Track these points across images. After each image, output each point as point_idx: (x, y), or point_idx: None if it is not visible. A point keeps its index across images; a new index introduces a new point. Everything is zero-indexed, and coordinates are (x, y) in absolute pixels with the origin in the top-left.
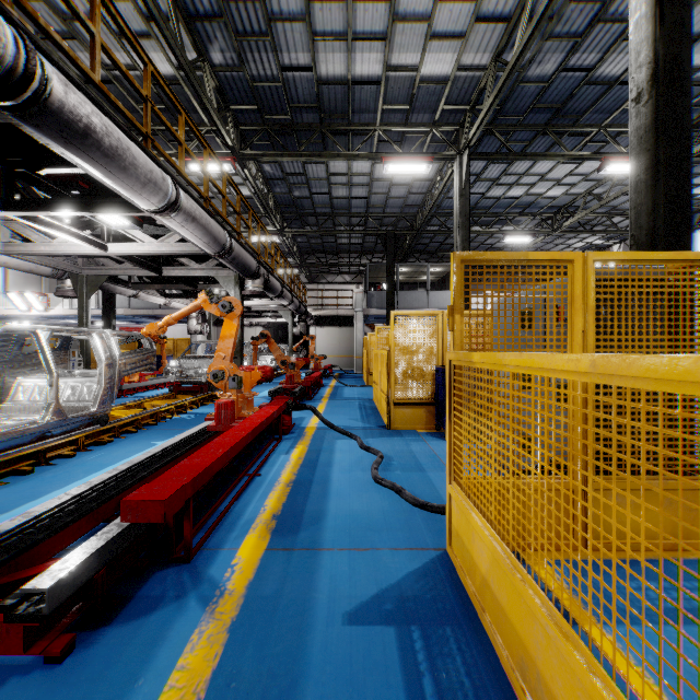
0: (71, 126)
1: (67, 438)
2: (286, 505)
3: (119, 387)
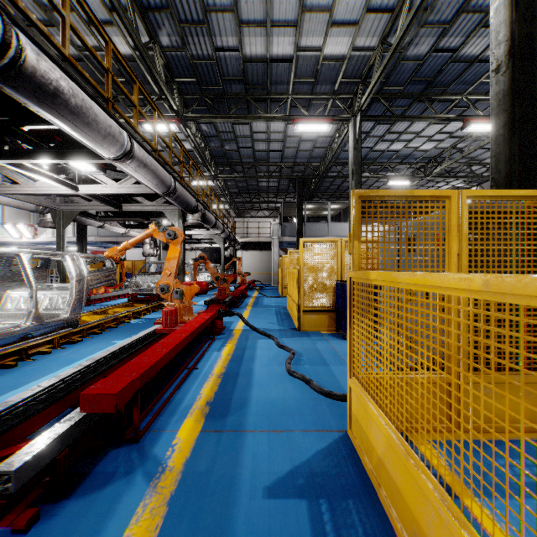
0: (43, 88)
1: (45, 338)
2: (217, 394)
3: (89, 298)
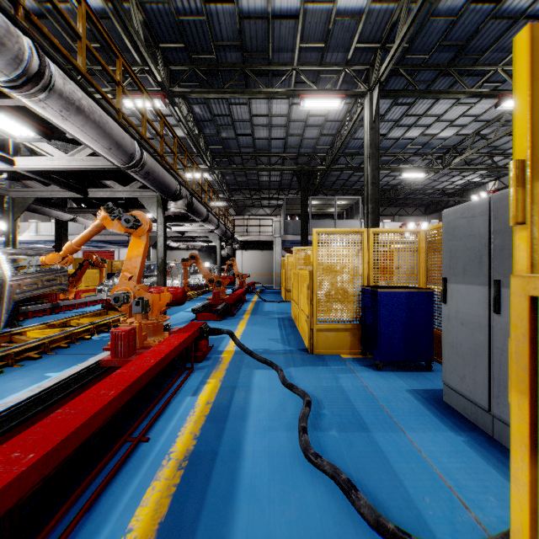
0: None
1: None
2: (162, 529)
3: (57, 304)
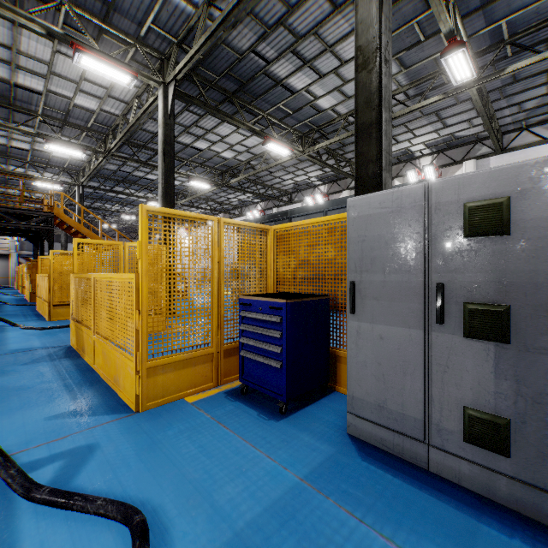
0: None
1: None
2: None
3: None
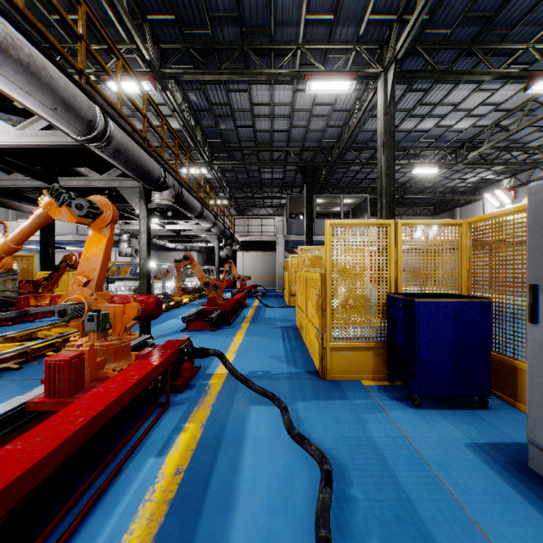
0: None
1: None
2: None
3: (32, 310)
